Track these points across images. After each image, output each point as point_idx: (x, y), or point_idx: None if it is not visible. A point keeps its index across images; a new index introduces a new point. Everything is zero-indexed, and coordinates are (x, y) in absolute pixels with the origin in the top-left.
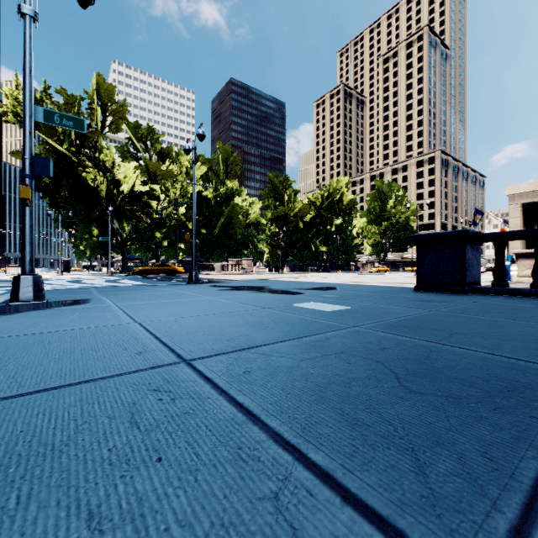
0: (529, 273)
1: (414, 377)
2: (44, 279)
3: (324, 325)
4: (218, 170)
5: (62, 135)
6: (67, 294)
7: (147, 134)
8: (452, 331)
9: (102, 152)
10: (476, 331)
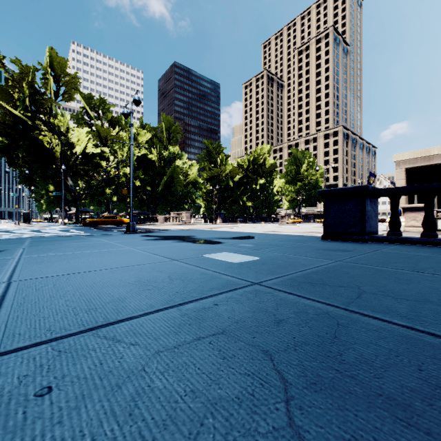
0: (413, 224)
1: (313, 395)
2: None
3: (222, 282)
4: (162, 137)
5: (18, 101)
6: None
7: (99, 105)
8: (360, 289)
9: (57, 118)
10: (385, 288)
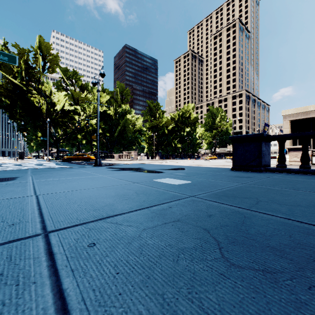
0: (295, 159)
1: (233, 246)
2: (3, 163)
3: (170, 196)
4: (117, 98)
5: (17, 73)
6: (9, 173)
7: (73, 75)
8: (258, 199)
9: (43, 85)
10: (273, 199)
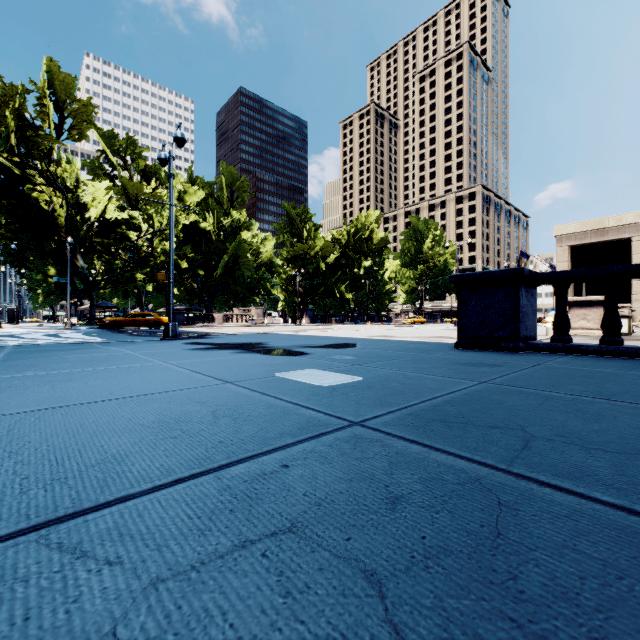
0: (583, 325)
1: None
2: None
3: (299, 422)
4: (222, 197)
5: None
6: None
7: (126, 147)
8: (526, 431)
9: (60, 165)
10: (565, 430)
